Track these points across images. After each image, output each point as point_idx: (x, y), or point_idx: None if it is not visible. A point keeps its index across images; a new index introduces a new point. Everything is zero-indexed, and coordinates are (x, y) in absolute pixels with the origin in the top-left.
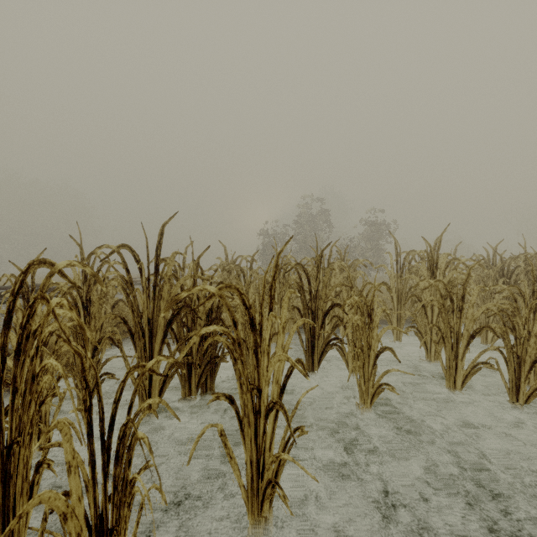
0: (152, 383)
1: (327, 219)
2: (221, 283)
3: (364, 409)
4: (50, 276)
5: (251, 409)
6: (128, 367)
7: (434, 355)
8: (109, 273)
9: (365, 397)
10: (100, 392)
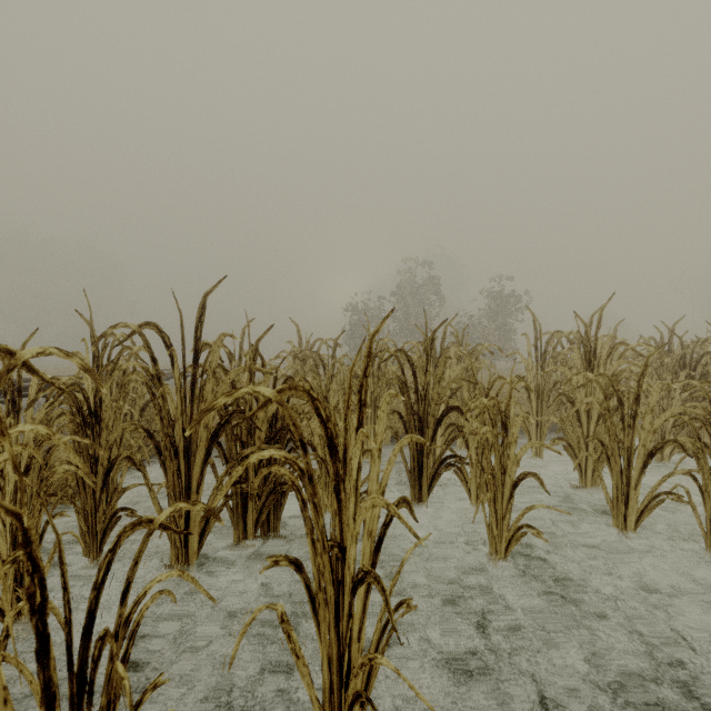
0: (189, 523)
1: (437, 289)
2: (289, 378)
3: (496, 560)
4: (8, 372)
5: (329, 578)
6: (155, 500)
7: (591, 479)
8: (127, 365)
9: (497, 544)
10: (65, 574)
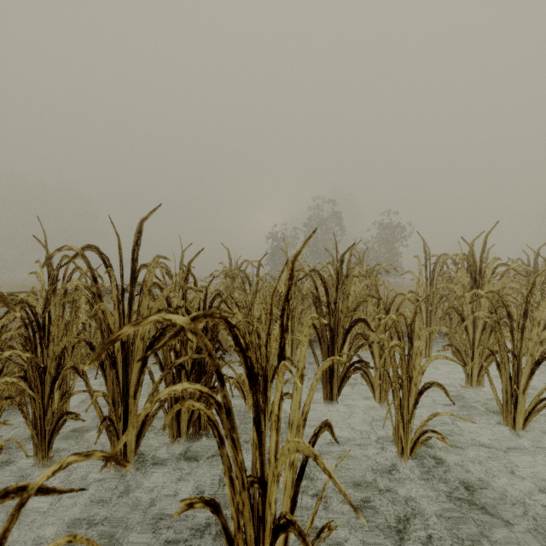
0: (127, 426)
1: (339, 221)
2: (217, 295)
3: (402, 458)
4: None
5: (249, 517)
6: (96, 406)
7: (476, 379)
8: (71, 284)
9: (404, 445)
10: None
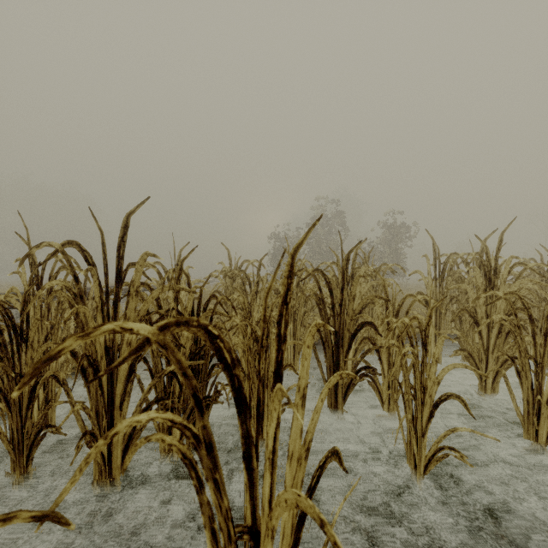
0: (112, 440)
1: (342, 222)
2: (212, 296)
3: (414, 477)
4: None
5: None
6: (77, 418)
7: (491, 387)
8: (50, 284)
9: (417, 462)
10: None
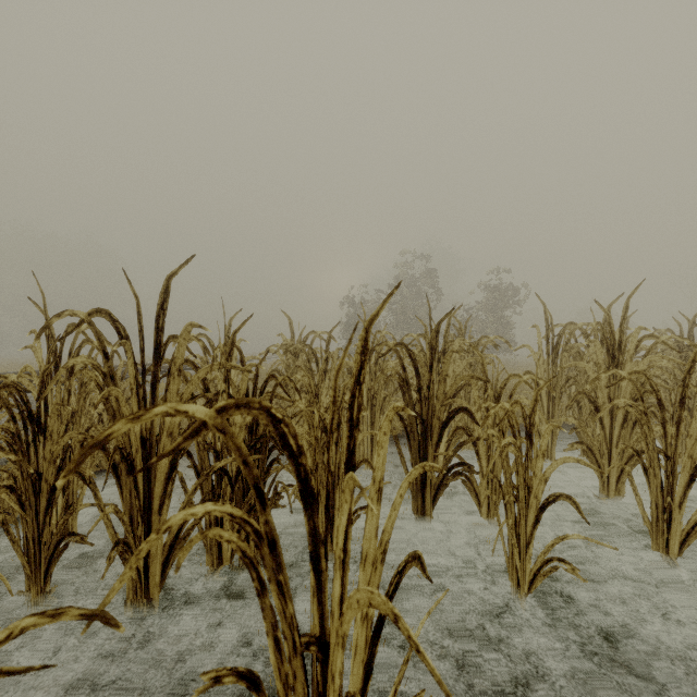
0: (149, 551)
1: (434, 282)
2: (271, 376)
3: (517, 595)
4: None
5: (303, 694)
6: (107, 525)
7: (615, 488)
8: (74, 361)
9: (520, 578)
10: None
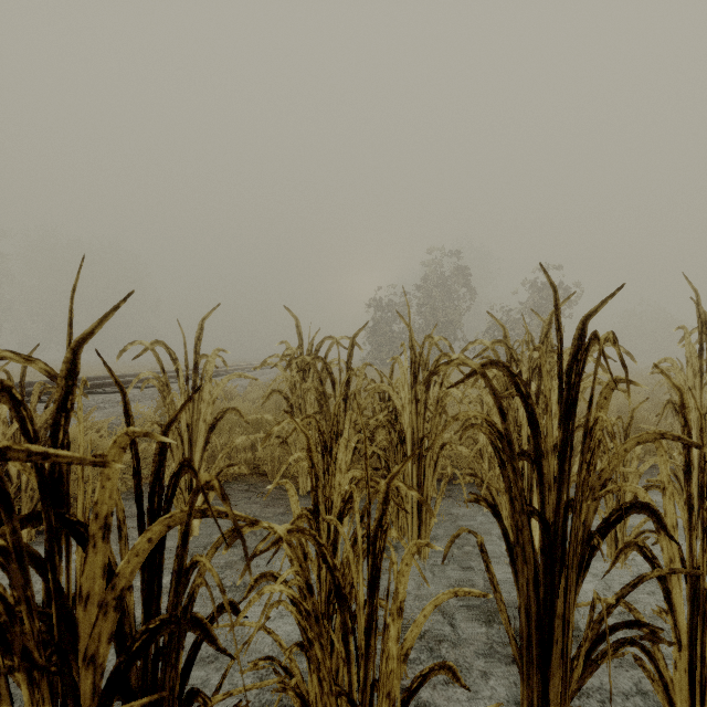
0: None
1: (469, 282)
2: (185, 463)
3: None
4: None
5: None
6: None
7: None
8: None
9: None
10: None
